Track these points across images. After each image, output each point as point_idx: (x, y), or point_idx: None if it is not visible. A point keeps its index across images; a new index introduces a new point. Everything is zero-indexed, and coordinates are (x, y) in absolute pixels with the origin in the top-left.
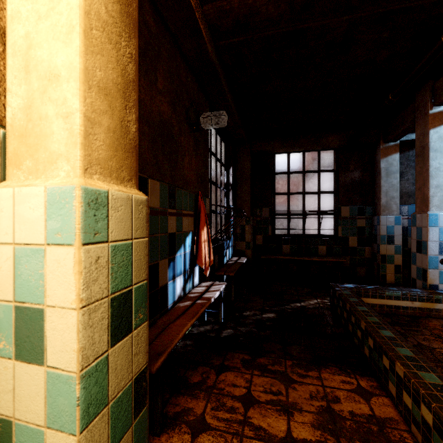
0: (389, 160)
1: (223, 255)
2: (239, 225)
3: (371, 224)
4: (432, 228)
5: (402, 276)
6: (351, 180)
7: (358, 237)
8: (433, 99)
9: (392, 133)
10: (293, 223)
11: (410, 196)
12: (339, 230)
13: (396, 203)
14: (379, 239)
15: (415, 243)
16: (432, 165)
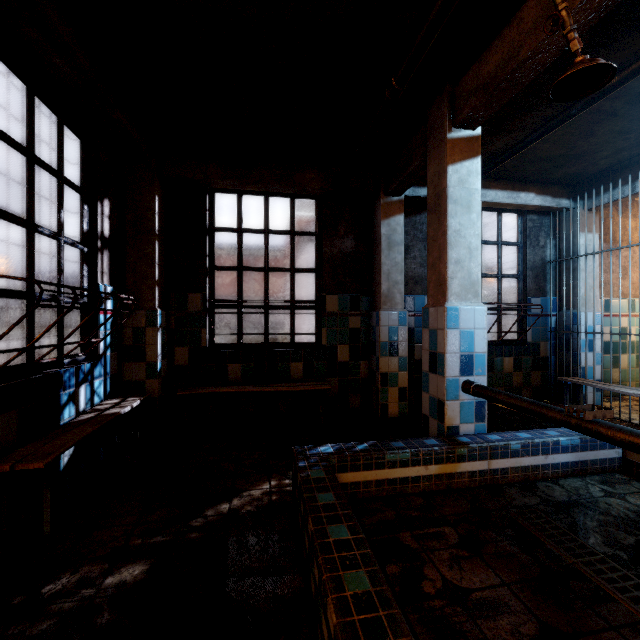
0: (392, 224)
1: (59, 403)
2: (131, 329)
3: (368, 324)
4: (452, 332)
5: (408, 402)
6: (341, 252)
7: (350, 345)
8: (453, 114)
9: (396, 179)
10: (280, 322)
11: (417, 282)
12: (323, 334)
13: (401, 291)
14: (379, 349)
15: (428, 356)
16: (452, 226)
